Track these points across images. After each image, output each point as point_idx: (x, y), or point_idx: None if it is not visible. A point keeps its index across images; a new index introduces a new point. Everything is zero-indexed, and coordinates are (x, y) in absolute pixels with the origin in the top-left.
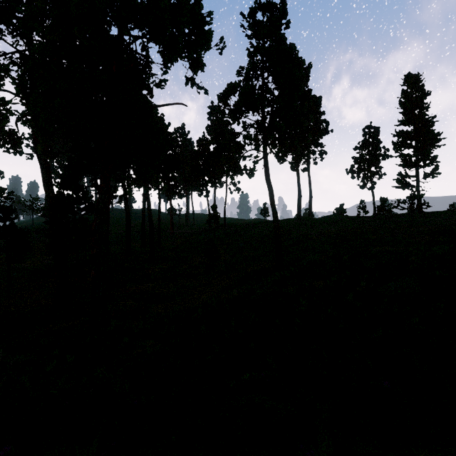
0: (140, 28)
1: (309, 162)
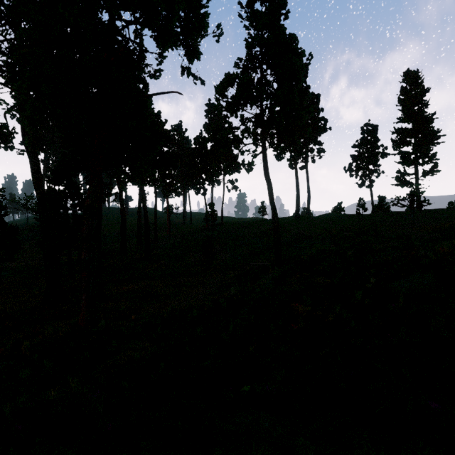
0: (132, 9)
1: (307, 159)
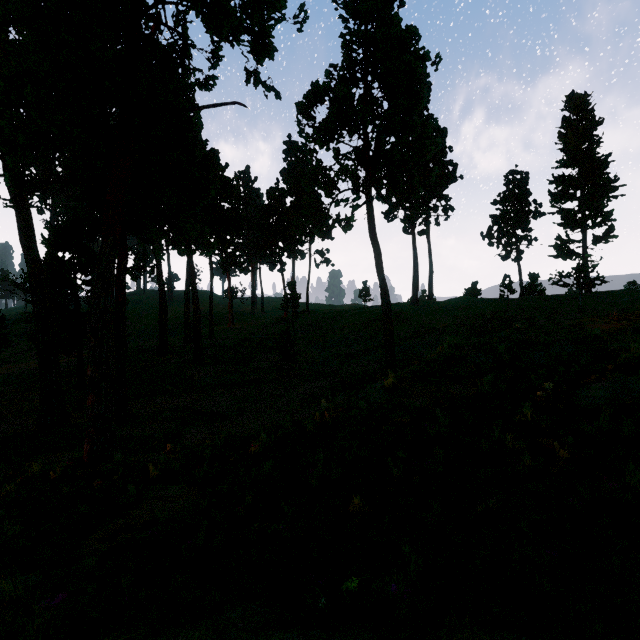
0: None
1: (429, 221)
